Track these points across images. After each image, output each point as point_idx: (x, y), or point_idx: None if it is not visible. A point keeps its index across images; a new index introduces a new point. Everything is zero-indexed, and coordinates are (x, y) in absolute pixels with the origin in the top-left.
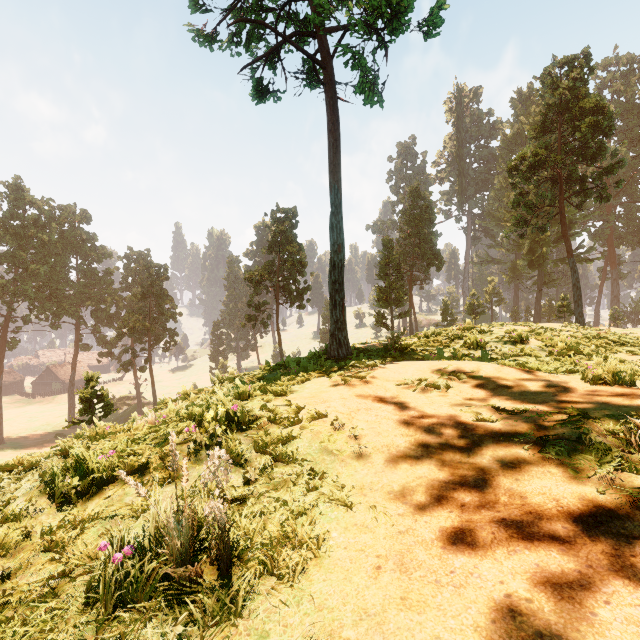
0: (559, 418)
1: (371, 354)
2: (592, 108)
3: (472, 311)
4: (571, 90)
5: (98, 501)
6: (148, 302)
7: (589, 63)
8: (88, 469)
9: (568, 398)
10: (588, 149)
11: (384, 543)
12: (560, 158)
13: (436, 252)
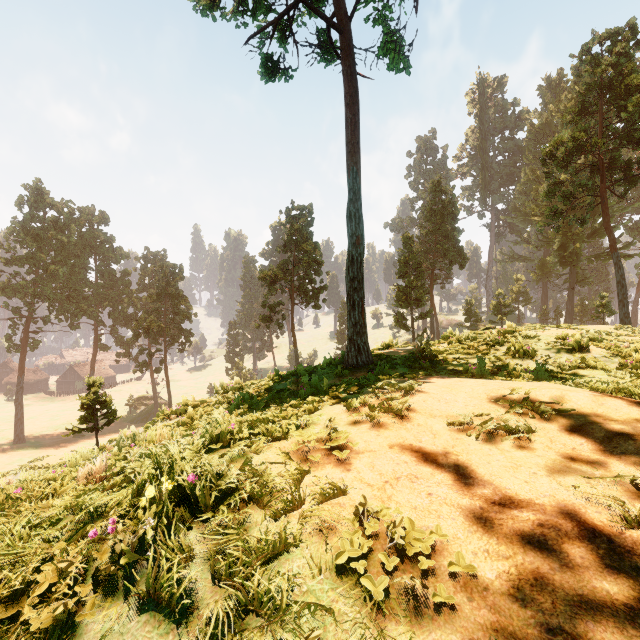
0: None
1: (395, 363)
2: (639, 86)
3: (498, 311)
4: (614, 67)
5: None
6: (164, 303)
7: (635, 36)
8: None
9: None
10: (635, 131)
11: None
12: (602, 142)
13: (459, 249)
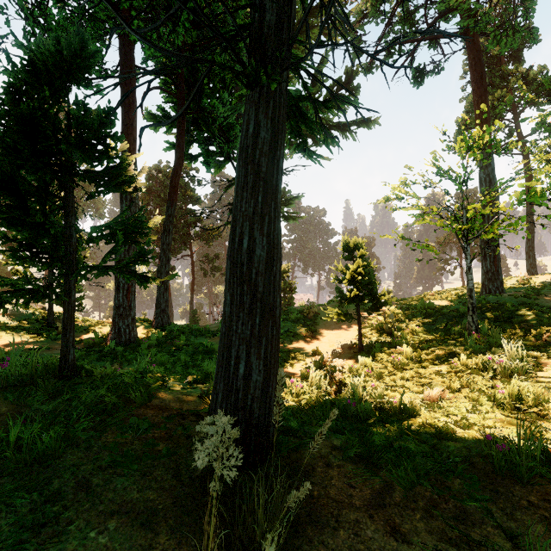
0: None
1: None
2: None
3: None
4: None
5: None
6: None
7: None
8: None
9: None
10: None
11: None
12: None
13: None
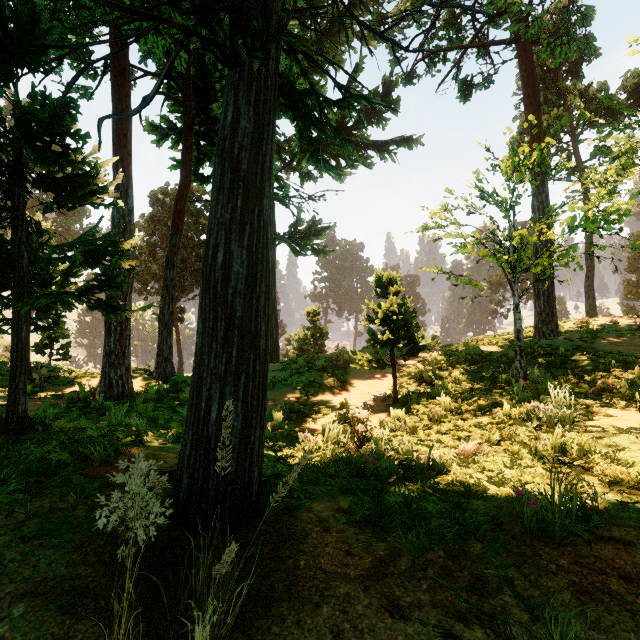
0: None
1: None
2: None
3: None
4: None
5: None
6: None
7: None
8: None
9: None
10: None
11: None
12: None
13: None
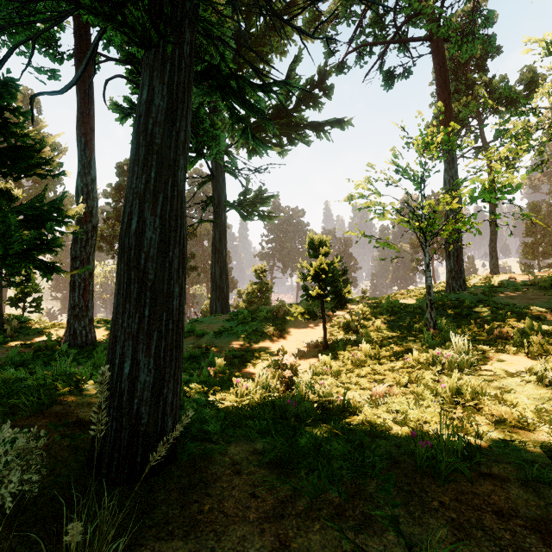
0: None
1: None
2: None
3: None
4: None
5: None
6: None
7: None
8: None
9: None
10: None
11: None
12: None
13: None
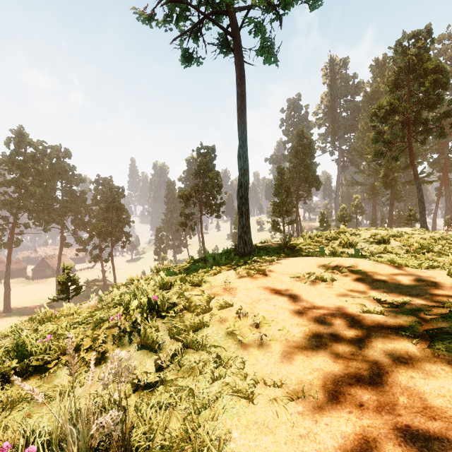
0: (438, 311)
1: (269, 251)
2: (433, 69)
3: (342, 219)
4: (417, 56)
5: (32, 382)
6: (111, 213)
7: (430, 36)
8: (28, 351)
9: (440, 292)
10: (430, 99)
11: (285, 450)
12: (409, 106)
13: (316, 177)
